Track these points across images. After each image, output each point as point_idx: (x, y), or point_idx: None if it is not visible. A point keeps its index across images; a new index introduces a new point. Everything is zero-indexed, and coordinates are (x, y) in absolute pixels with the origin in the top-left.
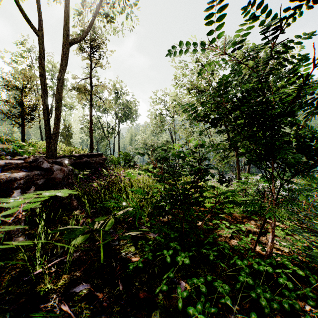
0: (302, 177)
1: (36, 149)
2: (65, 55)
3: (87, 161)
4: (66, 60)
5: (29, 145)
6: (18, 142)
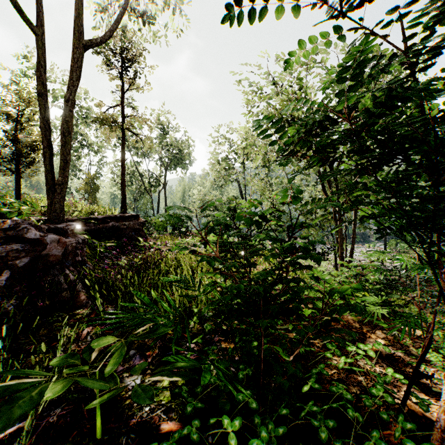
0: None
1: (36, 209)
2: (77, 64)
3: (115, 226)
4: (78, 72)
5: (20, 203)
6: (3, 198)
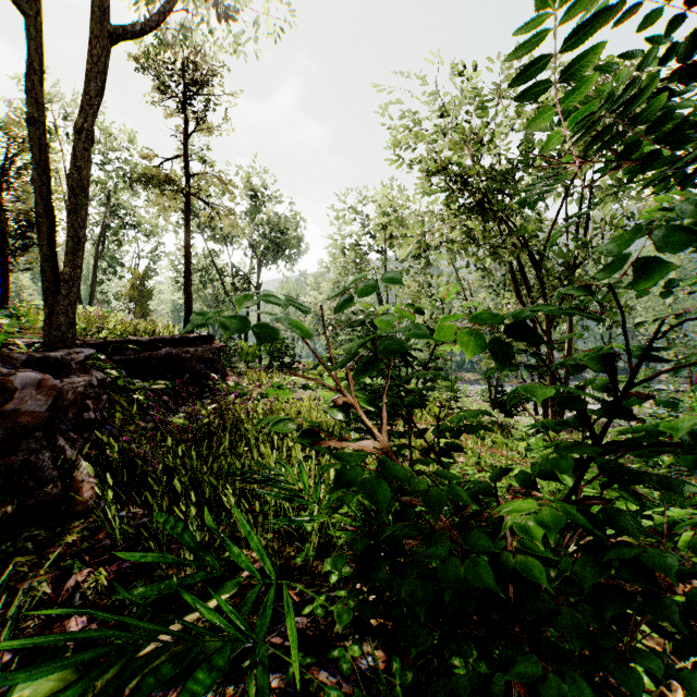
0: None
1: (34, 325)
2: (98, 68)
3: (171, 354)
4: (99, 81)
5: None
6: None
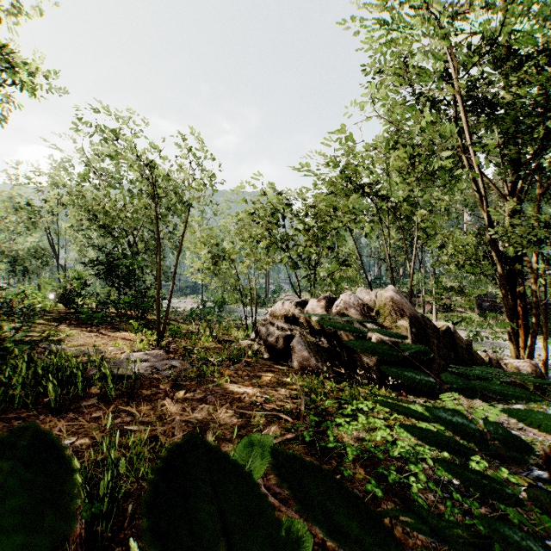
0: (125, 285)
1: None
2: None
3: None
4: None
5: None
6: None
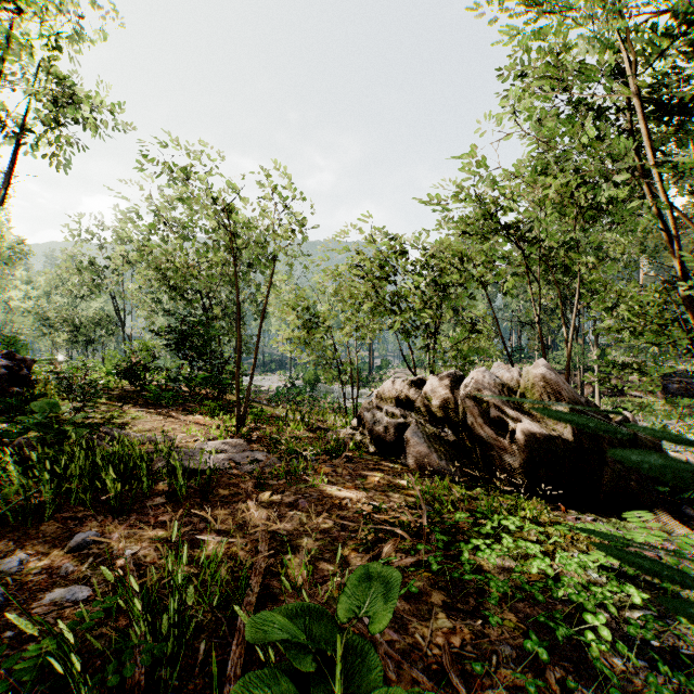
0: (199, 359)
1: None
2: None
3: None
4: None
5: None
6: None
